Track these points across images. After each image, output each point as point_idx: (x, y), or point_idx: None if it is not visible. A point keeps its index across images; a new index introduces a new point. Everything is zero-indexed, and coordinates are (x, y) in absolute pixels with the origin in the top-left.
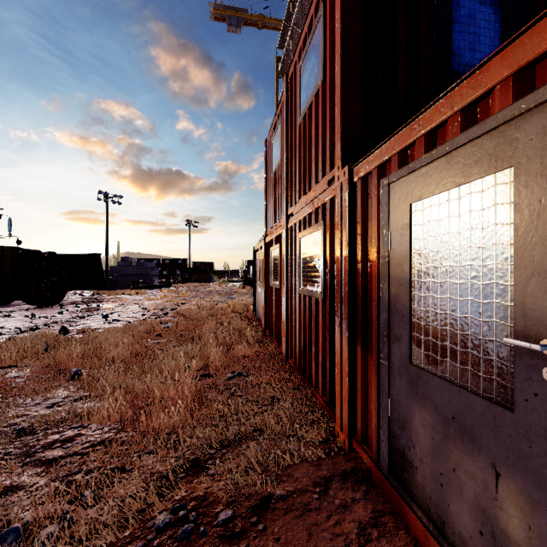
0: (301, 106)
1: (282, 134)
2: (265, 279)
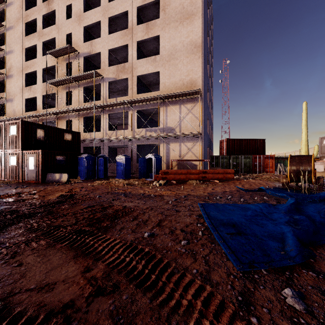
0: (10, 133)
1: (1, 131)
2: None
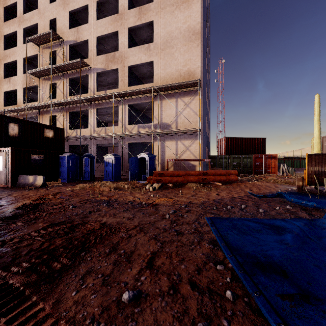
0: None
1: None
2: None
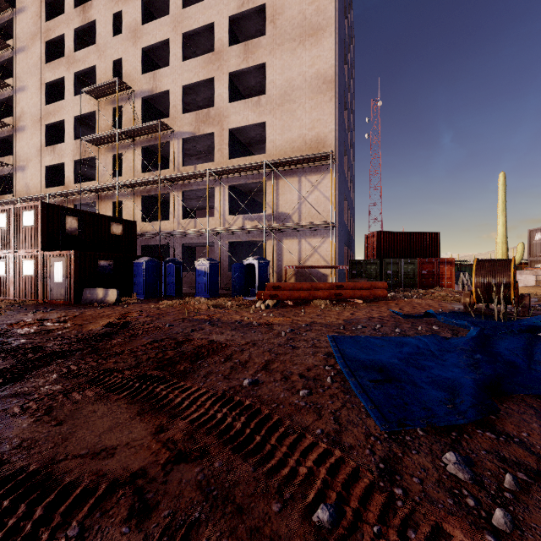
0: (24, 223)
1: (8, 220)
2: None
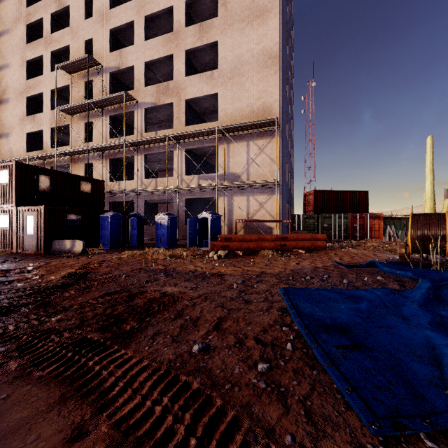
0: None
1: None
2: None
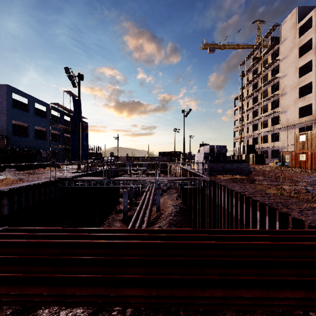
0: None
1: (306, 137)
2: (294, 159)
